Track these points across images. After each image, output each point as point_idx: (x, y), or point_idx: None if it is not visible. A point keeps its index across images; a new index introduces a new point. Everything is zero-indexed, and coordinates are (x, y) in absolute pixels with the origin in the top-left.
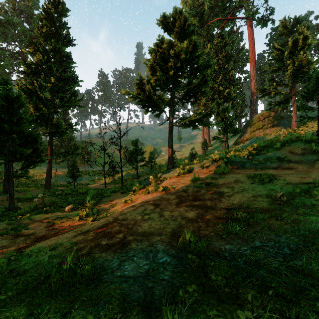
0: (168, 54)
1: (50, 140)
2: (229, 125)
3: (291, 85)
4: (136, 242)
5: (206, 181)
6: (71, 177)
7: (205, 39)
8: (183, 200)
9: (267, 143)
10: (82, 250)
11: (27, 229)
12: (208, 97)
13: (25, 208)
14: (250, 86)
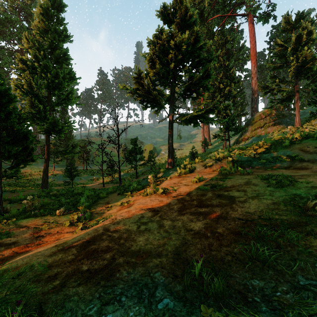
0: (168, 45)
1: (46, 139)
2: (231, 123)
3: (294, 82)
4: (128, 267)
5: (211, 182)
6: (68, 177)
7: (205, 36)
8: (186, 205)
9: (274, 141)
10: (55, 279)
11: (10, 237)
12: (208, 96)
13: (12, 211)
14: (251, 84)
